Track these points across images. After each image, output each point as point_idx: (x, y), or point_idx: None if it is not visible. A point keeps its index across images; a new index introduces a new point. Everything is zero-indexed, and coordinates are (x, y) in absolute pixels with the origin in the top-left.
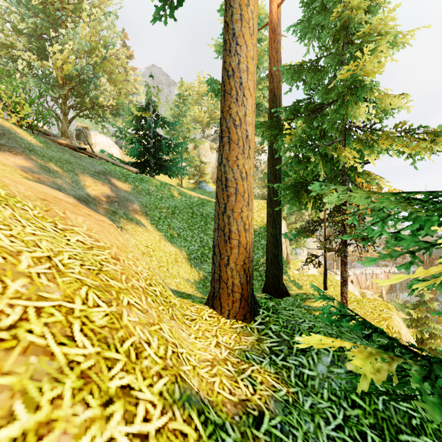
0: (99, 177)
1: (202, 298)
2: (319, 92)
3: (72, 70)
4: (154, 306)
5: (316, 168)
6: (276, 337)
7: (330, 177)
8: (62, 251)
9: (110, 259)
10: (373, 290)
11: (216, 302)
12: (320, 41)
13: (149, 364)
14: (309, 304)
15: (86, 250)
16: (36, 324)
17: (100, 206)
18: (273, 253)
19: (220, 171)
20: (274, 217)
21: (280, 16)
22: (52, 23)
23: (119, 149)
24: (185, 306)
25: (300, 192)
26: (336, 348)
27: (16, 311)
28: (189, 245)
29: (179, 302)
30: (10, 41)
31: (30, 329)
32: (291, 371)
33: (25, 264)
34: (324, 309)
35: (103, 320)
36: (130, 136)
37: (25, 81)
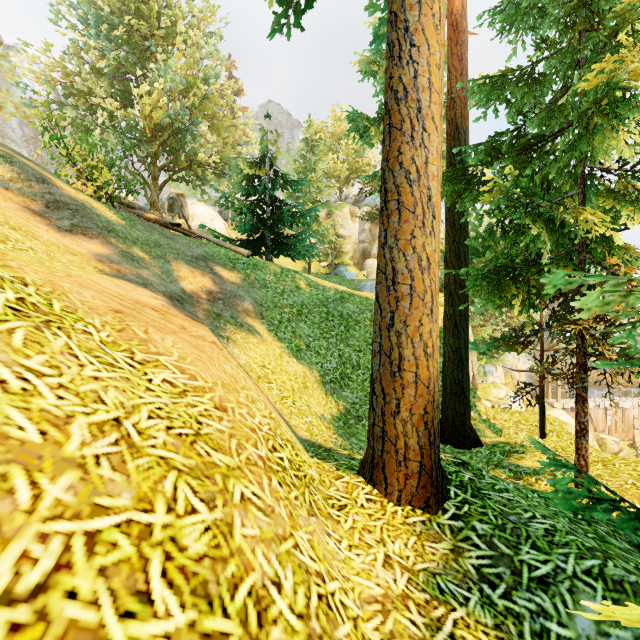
0: (198, 264)
1: (349, 458)
2: (536, 117)
3: (164, 117)
4: (282, 496)
5: (535, 242)
6: (487, 547)
7: (556, 255)
8: (139, 404)
9: (212, 410)
10: (619, 435)
11: (377, 475)
12: (537, 34)
13: (281, 636)
14: (517, 463)
15: (176, 397)
16: (85, 575)
17: (199, 306)
18: (455, 378)
19: (383, 258)
20: (456, 321)
21: (465, 3)
22: (139, 57)
23: (224, 222)
24: (327, 480)
25: (504, 282)
26: (609, 583)
27: (50, 548)
28: (323, 361)
29: (317, 470)
30: (87, 86)
31: (71, 588)
32: (524, 624)
33: (78, 439)
34: (558, 484)
35: (202, 542)
36: (239, 203)
37: (106, 137)
